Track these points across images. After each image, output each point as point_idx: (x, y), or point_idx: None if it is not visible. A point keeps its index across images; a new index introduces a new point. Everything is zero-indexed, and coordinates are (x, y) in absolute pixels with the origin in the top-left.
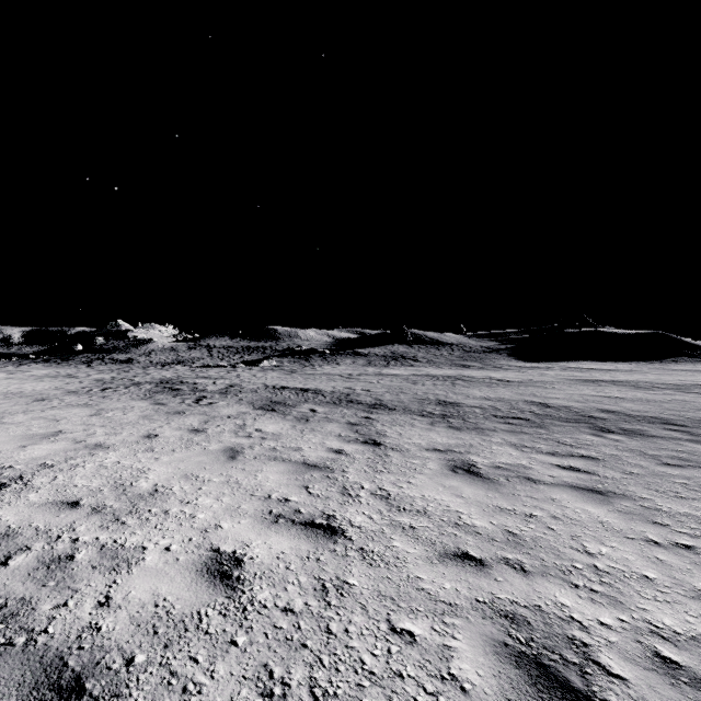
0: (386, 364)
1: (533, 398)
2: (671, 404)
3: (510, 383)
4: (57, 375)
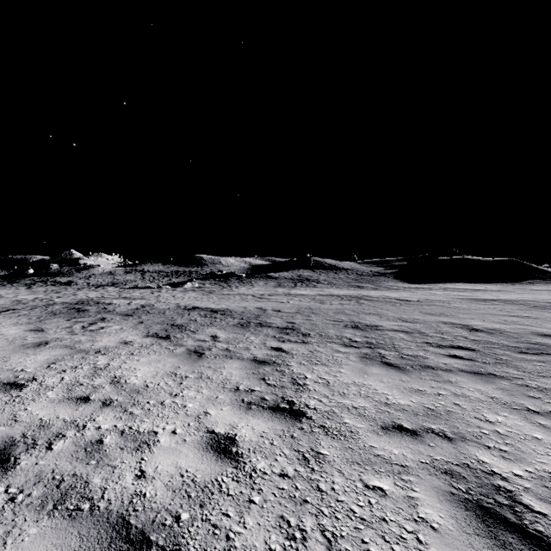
0: (293, 285)
1: (448, 318)
2: None
3: (412, 303)
4: None
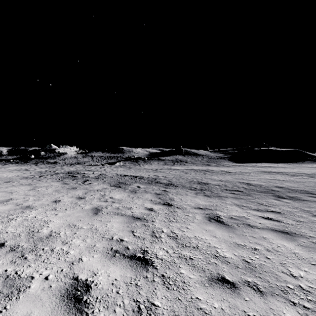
0: (173, 164)
1: (243, 180)
2: (308, 183)
3: (231, 173)
4: (20, 169)
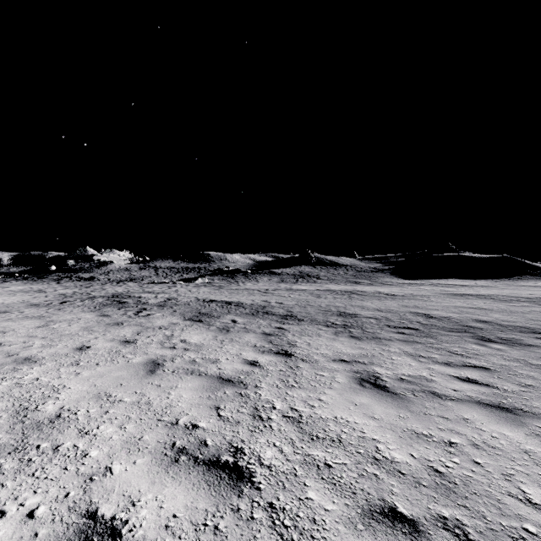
0: (295, 281)
1: (417, 309)
2: (532, 315)
3: (396, 297)
4: (30, 290)
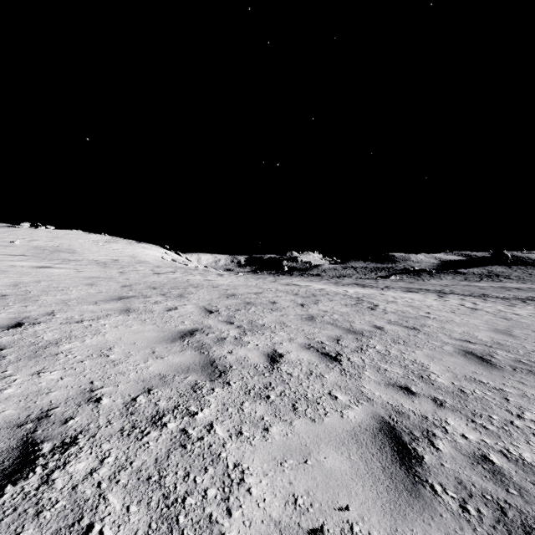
0: (478, 280)
1: None
2: None
3: None
4: (307, 280)
